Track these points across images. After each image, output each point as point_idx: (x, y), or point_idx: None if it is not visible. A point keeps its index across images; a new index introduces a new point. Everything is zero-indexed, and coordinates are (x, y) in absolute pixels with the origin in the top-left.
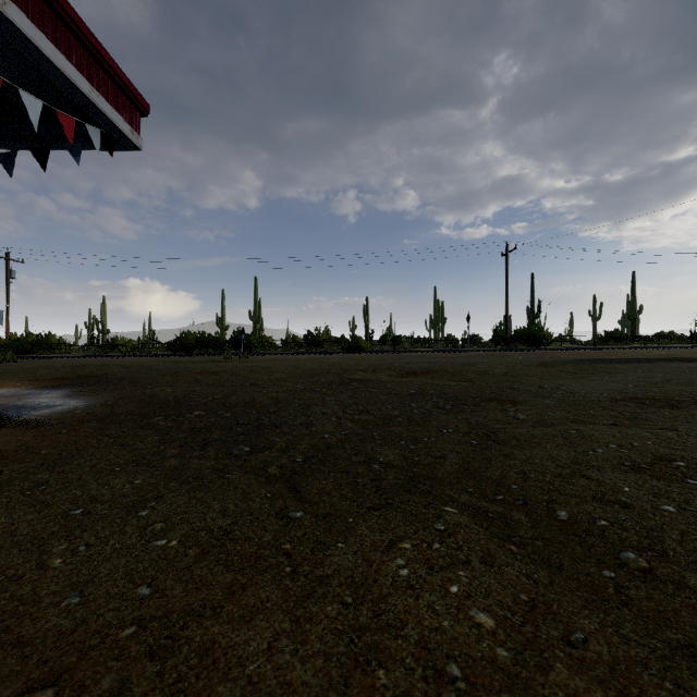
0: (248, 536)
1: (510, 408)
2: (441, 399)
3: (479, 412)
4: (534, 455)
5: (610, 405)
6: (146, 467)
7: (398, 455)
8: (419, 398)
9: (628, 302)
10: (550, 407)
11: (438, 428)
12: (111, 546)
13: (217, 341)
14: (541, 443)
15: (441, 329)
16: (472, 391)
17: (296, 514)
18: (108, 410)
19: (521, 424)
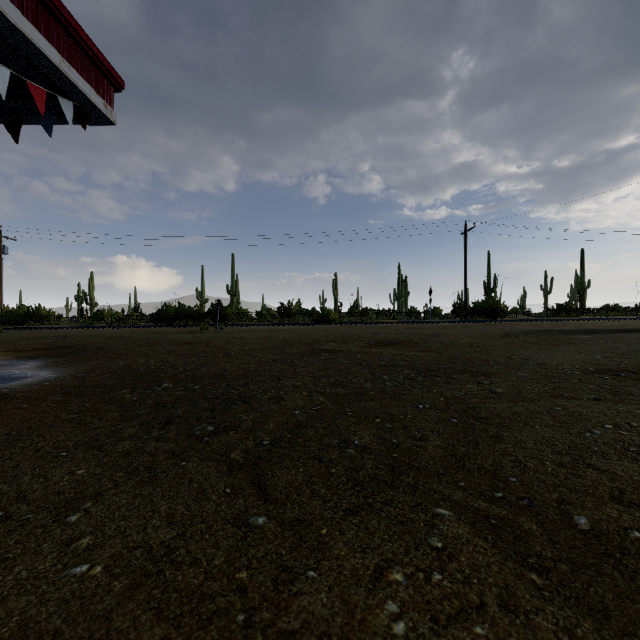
0: (195, 557)
1: (484, 381)
2: (412, 370)
3: (453, 384)
4: (525, 438)
5: (585, 377)
6: (96, 452)
7: (374, 437)
8: (390, 369)
9: (578, 277)
10: (524, 380)
11: (413, 403)
12: (15, 574)
13: (196, 313)
14: (528, 422)
15: (404, 302)
16: (441, 362)
17: (258, 520)
18: (77, 381)
19: (499, 398)
